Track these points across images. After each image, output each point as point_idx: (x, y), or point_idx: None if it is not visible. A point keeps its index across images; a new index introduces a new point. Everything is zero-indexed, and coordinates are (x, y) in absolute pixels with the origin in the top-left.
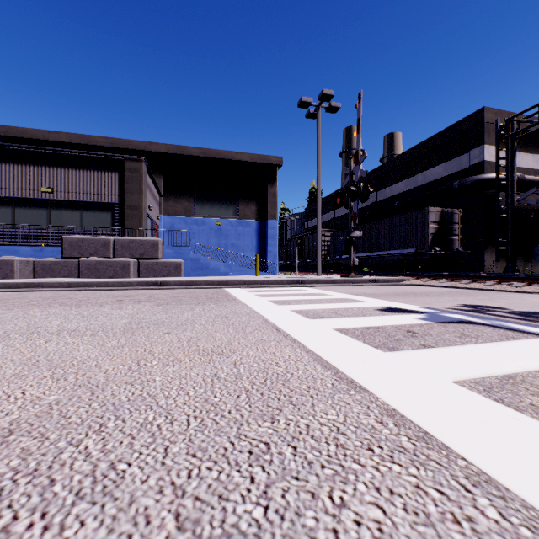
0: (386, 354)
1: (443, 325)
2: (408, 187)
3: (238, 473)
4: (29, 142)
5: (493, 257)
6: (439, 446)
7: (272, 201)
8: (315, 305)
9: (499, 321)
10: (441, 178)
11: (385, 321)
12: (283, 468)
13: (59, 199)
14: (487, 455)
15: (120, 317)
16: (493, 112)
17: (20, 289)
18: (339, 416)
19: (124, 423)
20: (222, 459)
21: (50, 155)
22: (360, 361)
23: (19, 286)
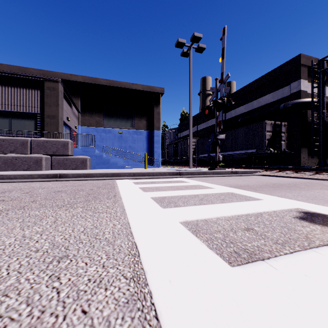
0: None
1: None
2: (247, 109)
3: None
4: None
5: (306, 155)
6: None
7: (157, 118)
8: (208, 207)
9: None
10: (270, 103)
11: None
12: None
13: None
14: None
15: None
16: (306, 57)
17: None
18: None
19: None
20: None
21: None
22: None
23: None
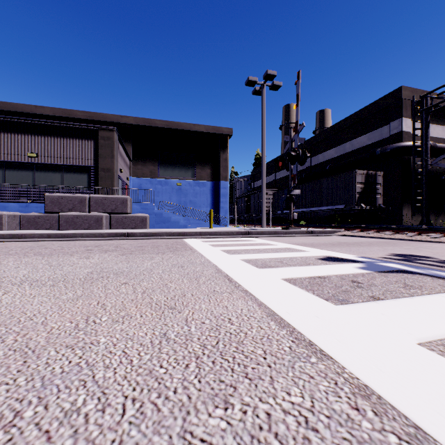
0: (338, 307)
1: (383, 275)
2: (338, 153)
3: None
4: (19, 115)
5: (409, 212)
6: None
7: (224, 165)
8: (262, 254)
9: (434, 270)
10: (366, 146)
11: (328, 270)
12: None
13: (43, 162)
14: None
15: (84, 267)
16: (409, 90)
17: (5, 239)
18: (305, 398)
19: (45, 410)
20: None
21: (36, 125)
22: (314, 317)
23: (5, 237)
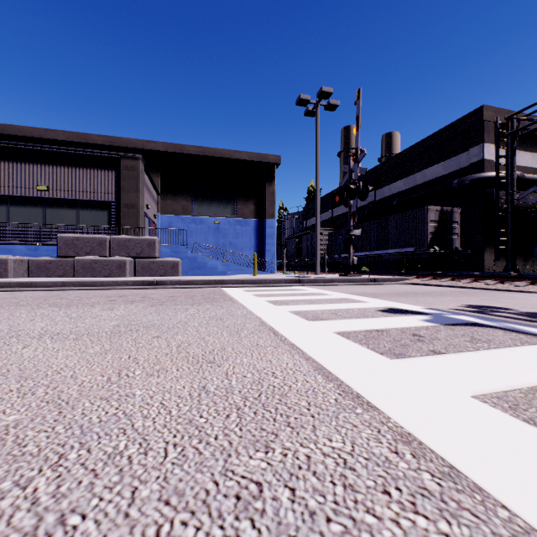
0: (393, 361)
1: (450, 328)
2: (407, 186)
3: (221, 531)
4: (25, 140)
5: (492, 256)
6: (470, 488)
7: (270, 200)
8: (314, 305)
9: (509, 323)
10: (440, 177)
11: (388, 323)
12: (278, 523)
13: (55, 197)
14: (532, 501)
15: (109, 319)
16: (492, 110)
17: (12, 288)
18: (346, 443)
19: (88, 453)
20: (202, 508)
21: (46, 153)
22: (366, 371)
23: (12, 286)
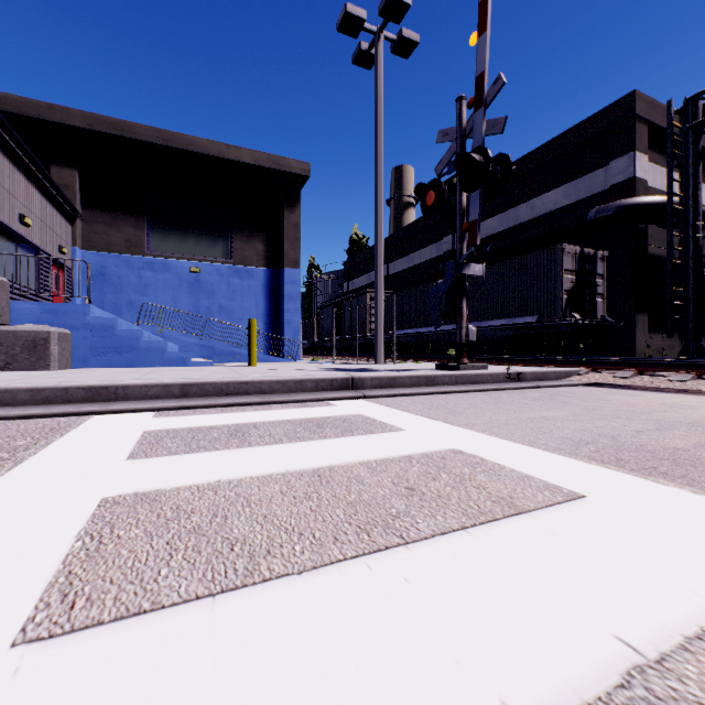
0: None
1: None
2: (505, 225)
3: None
4: None
5: (645, 332)
6: None
7: (292, 237)
8: None
9: None
10: (560, 210)
11: None
12: None
13: None
14: None
15: None
16: (646, 101)
17: None
18: None
19: None
20: None
21: None
22: None
23: None
